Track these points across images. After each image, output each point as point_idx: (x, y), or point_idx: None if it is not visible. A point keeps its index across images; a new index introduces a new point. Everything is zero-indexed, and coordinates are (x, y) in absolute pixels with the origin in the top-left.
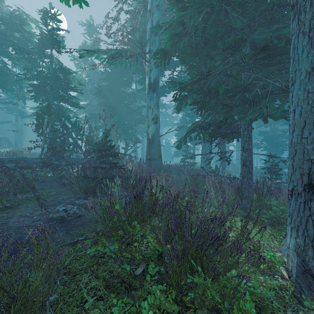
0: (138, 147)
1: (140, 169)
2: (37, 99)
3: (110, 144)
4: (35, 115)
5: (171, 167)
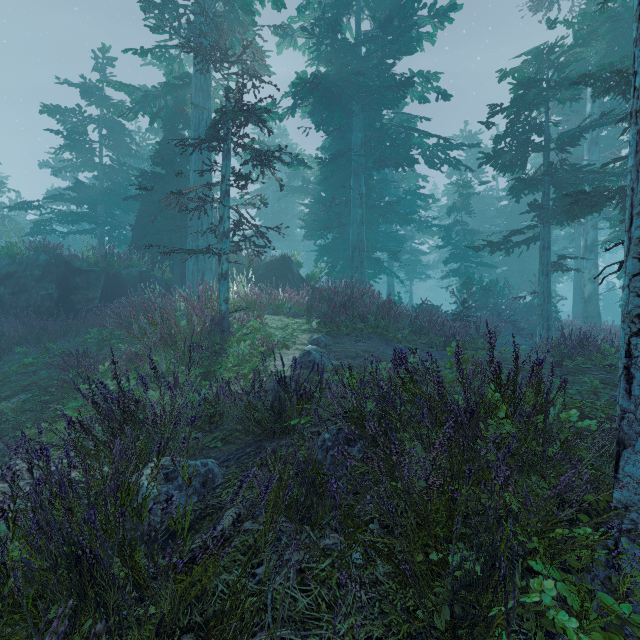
0: (562, 305)
1: (575, 325)
2: (446, 263)
3: (554, 306)
4: (441, 278)
5: (615, 328)
